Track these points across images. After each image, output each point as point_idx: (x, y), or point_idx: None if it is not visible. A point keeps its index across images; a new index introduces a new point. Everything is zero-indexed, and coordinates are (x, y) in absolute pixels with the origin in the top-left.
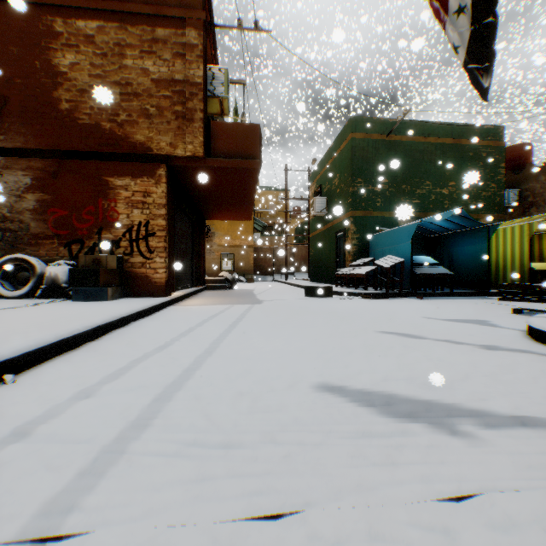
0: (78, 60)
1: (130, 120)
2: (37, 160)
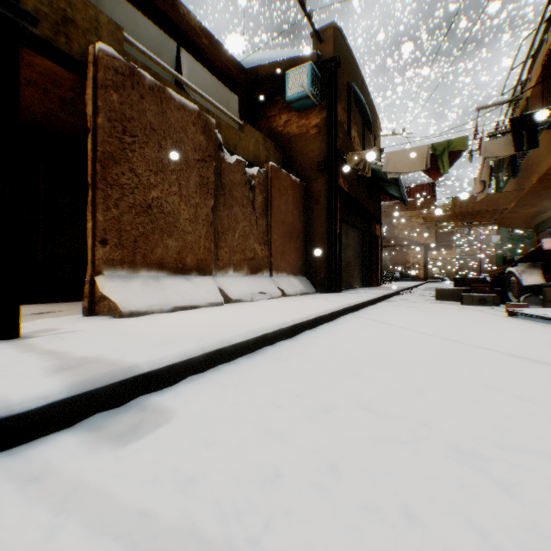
0: (399, 222)
1: (413, 235)
2: (389, 248)
